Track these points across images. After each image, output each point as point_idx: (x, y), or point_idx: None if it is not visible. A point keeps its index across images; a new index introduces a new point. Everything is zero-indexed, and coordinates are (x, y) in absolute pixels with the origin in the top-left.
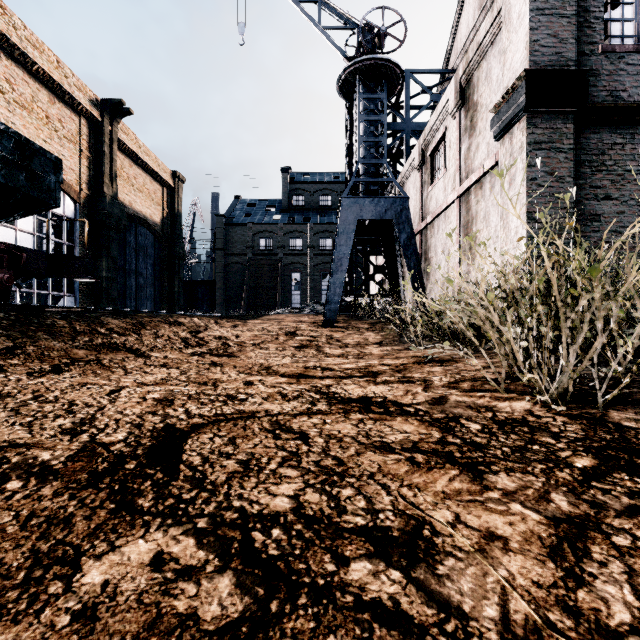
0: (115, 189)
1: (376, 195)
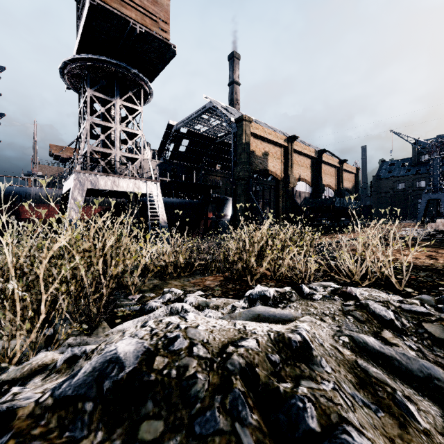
0: (342, 185)
1: (436, 190)
